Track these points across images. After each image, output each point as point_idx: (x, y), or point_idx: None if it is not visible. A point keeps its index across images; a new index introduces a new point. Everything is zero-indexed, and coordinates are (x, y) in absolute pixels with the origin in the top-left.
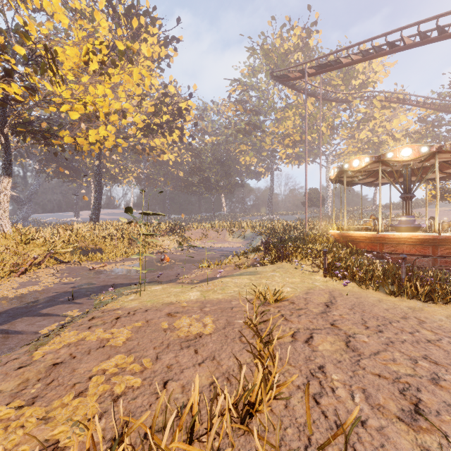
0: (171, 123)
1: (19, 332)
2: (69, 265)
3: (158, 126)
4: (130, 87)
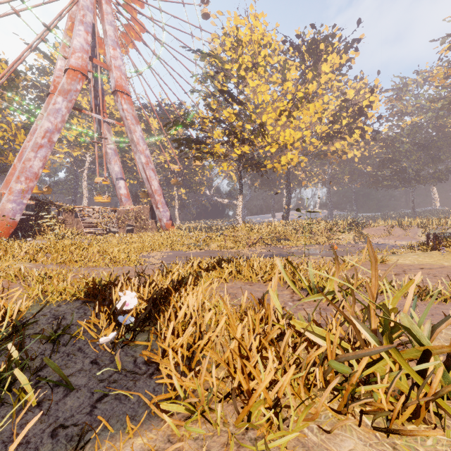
0: (351, 125)
1: None
2: (270, 246)
3: (336, 133)
4: (308, 118)
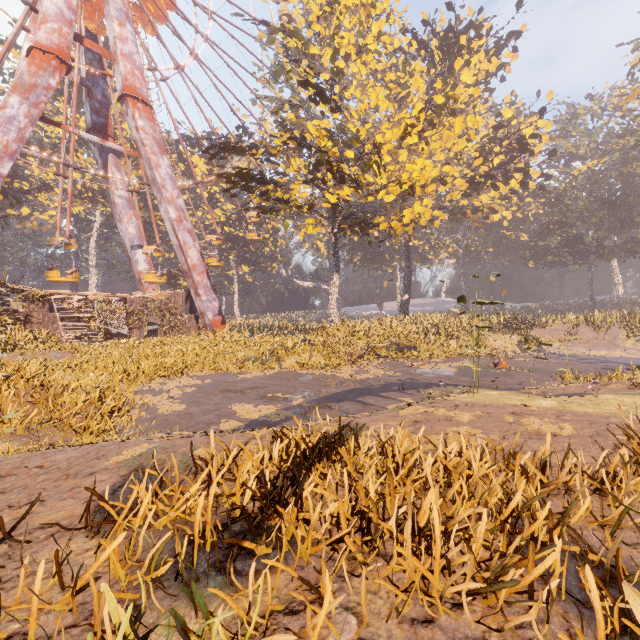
0: (507, 166)
1: (371, 405)
2: (387, 360)
3: (485, 177)
4: (450, 143)
